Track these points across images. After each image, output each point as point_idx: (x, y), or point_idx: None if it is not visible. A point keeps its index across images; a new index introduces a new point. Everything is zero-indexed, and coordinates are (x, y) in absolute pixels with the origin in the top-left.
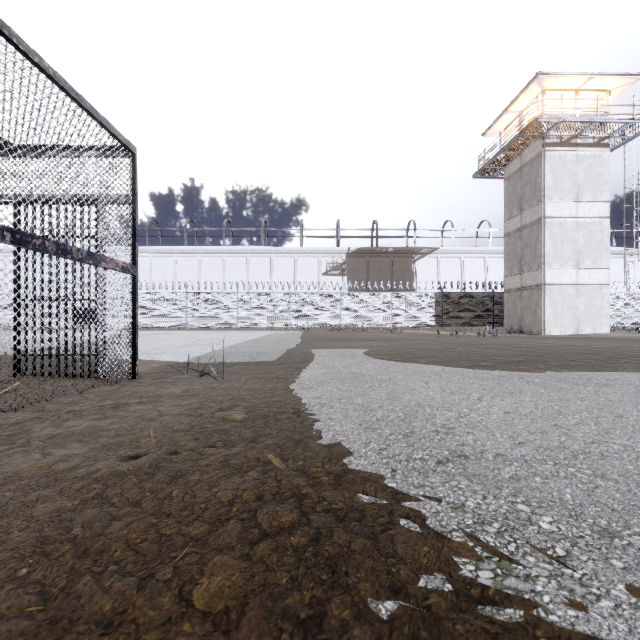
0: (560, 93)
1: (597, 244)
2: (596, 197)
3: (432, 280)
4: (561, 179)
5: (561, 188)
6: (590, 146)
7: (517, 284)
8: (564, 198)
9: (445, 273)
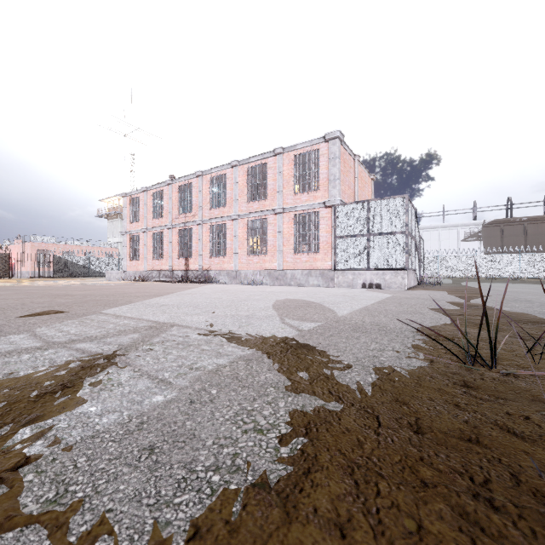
0: None
1: None
2: None
3: None
4: None
5: None
6: None
7: None
8: None
9: None
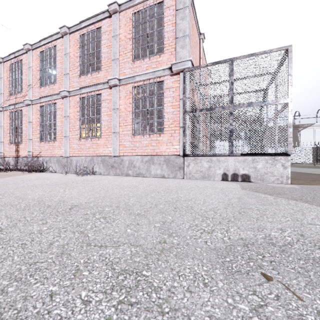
0: None
1: None
2: None
3: (310, 140)
4: None
5: None
6: None
7: None
8: None
9: (318, 136)
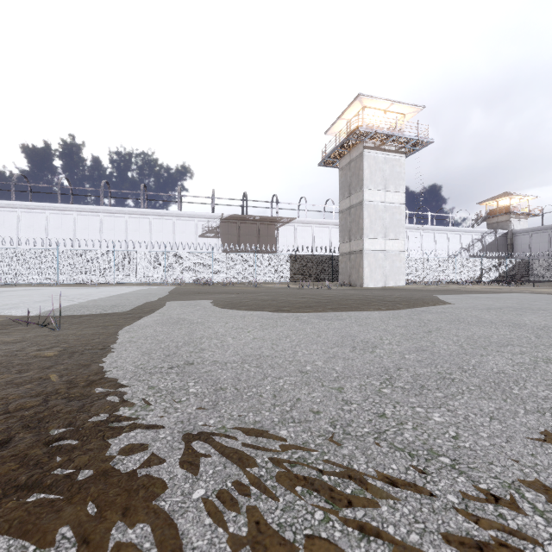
0: (374, 111)
1: (397, 222)
2: (397, 189)
3: (290, 244)
4: (375, 174)
5: (375, 180)
6: (393, 152)
7: (347, 249)
8: (377, 188)
9: (300, 239)
